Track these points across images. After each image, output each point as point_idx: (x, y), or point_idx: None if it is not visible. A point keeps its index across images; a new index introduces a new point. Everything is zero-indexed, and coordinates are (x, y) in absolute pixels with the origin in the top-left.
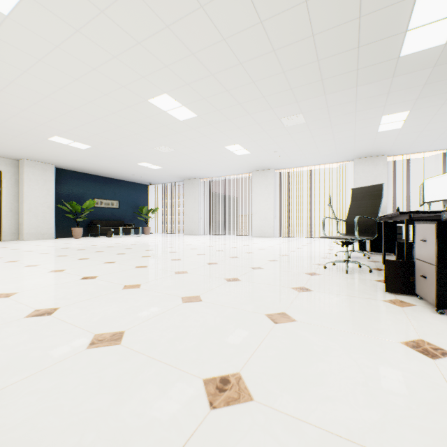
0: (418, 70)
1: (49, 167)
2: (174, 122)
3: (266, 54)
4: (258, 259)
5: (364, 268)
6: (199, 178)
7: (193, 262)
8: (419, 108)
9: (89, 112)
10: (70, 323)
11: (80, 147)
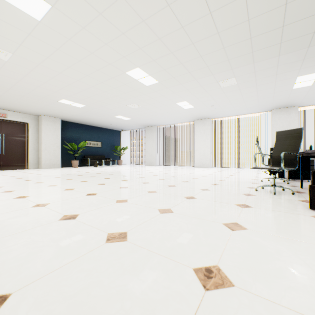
0: None
1: (57, 120)
2: (142, 87)
3: (212, 36)
4: (204, 183)
5: (287, 191)
6: (156, 125)
7: (158, 185)
8: None
9: (86, 82)
10: (89, 225)
11: (78, 106)
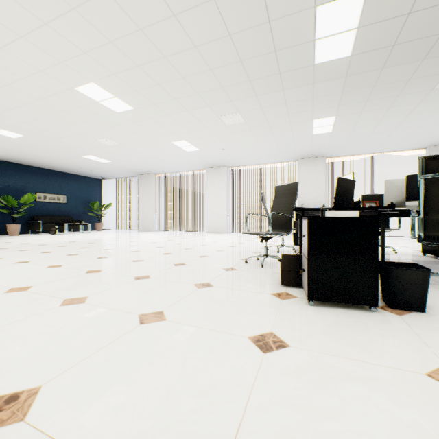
0: (333, 78)
1: None
2: (111, 114)
3: (189, 50)
4: (190, 255)
5: None
6: (154, 173)
7: (118, 260)
8: (343, 114)
9: (9, 96)
10: None
11: (10, 135)
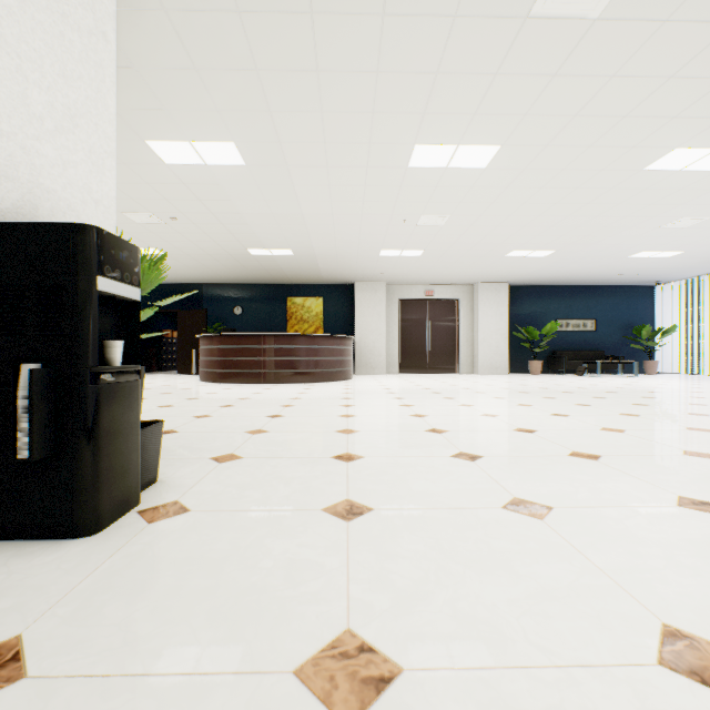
0: None
1: (501, 286)
2: (700, 178)
3: None
4: None
5: None
6: None
7: None
8: None
9: (554, 214)
10: (549, 440)
11: (539, 255)
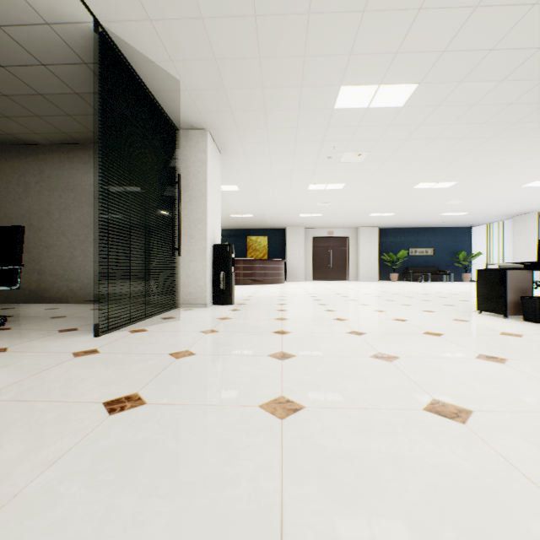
0: None
1: (374, 229)
2: (442, 190)
3: (468, 152)
4: None
5: None
6: (534, 212)
7: (430, 296)
8: None
9: (383, 201)
10: (348, 298)
11: (388, 215)
